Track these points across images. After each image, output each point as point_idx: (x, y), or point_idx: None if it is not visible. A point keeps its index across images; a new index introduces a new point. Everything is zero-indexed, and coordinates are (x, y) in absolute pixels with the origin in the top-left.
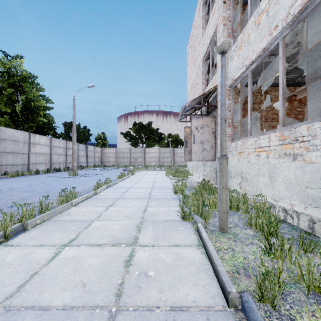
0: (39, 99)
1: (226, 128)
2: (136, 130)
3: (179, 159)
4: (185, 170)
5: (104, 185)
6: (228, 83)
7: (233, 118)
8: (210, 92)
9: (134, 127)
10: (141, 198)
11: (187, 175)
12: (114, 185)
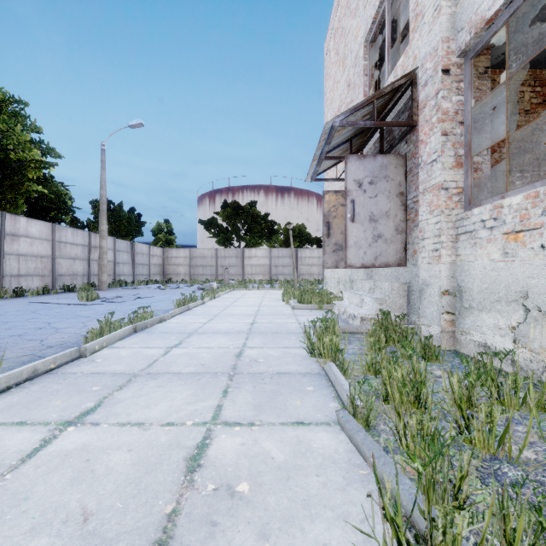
0: (29, 146)
1: (452, 171)
2: (228, 215)
3: (306, 269)
4: (322, 289)
5: (124, 327)
6: (457, 44)
7: (471, 143)
8: (392, 97)
9: (224, 210)
10: (206, 375)
11: (329, 300)
12: (158, 324)
